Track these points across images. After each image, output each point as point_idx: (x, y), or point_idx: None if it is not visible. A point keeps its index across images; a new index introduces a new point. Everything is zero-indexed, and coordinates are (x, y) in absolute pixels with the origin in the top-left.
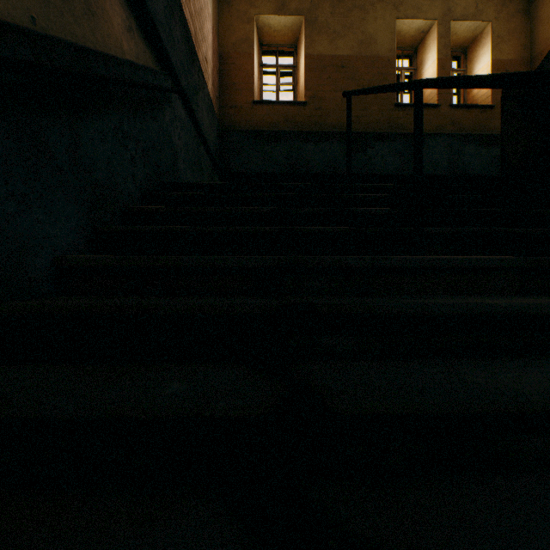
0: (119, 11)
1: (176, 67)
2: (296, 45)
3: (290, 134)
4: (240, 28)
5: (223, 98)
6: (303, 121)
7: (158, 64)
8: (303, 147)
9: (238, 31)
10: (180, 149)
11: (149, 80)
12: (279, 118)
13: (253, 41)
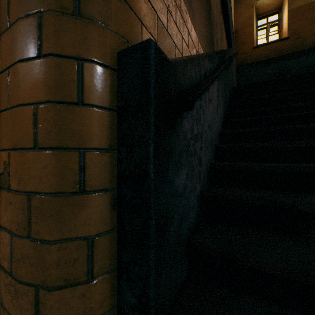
0: (224, 34)
1: (232, 45)
2: (280, 7)
3: (277, 58)
4: (246, 13)
5: (236, 51)
6: (286, 48)
7: (227, 46)
8: (287, 63)
9: (245, 15)
10: (233, 75)
11: (231, 53)
12: (270, 51)
13: (254, 16)
